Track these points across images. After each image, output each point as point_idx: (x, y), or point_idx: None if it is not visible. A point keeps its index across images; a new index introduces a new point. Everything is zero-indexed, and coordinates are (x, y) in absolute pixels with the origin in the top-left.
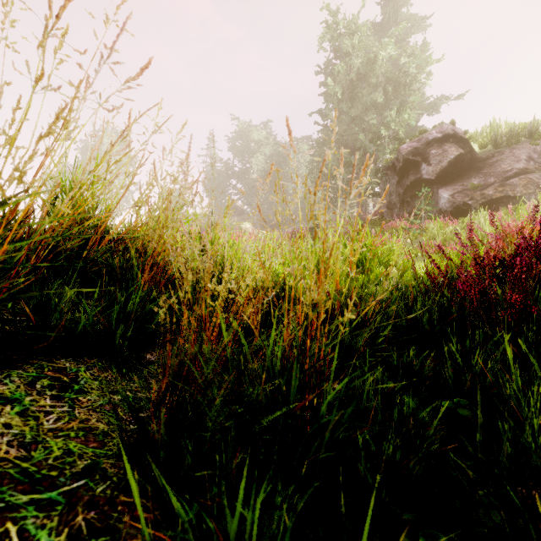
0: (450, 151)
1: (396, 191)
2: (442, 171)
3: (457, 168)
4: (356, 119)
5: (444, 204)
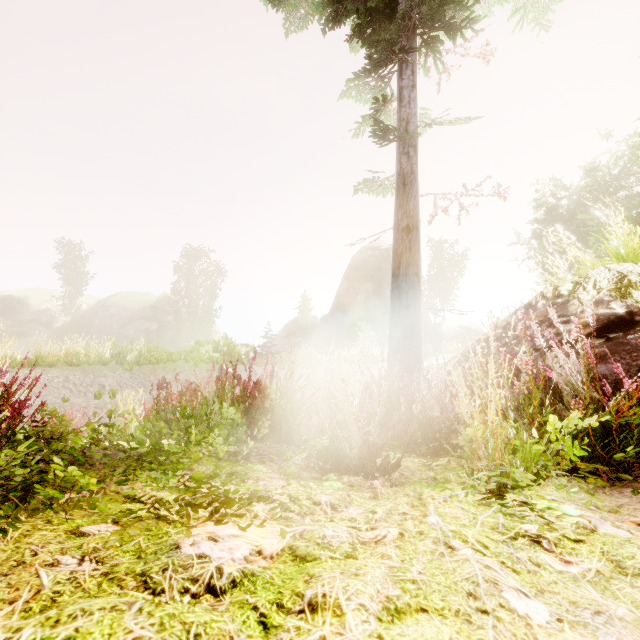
0: None
1: None
2: None
3: (2, 313)
4: None
5: None
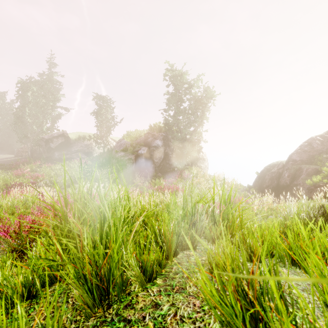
0: (60, 141)
1: (45, 148)
2: (57, 146)
3: (62, 145)
4: (30, 114)
5: (56, 157)
